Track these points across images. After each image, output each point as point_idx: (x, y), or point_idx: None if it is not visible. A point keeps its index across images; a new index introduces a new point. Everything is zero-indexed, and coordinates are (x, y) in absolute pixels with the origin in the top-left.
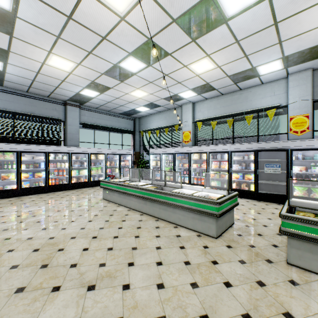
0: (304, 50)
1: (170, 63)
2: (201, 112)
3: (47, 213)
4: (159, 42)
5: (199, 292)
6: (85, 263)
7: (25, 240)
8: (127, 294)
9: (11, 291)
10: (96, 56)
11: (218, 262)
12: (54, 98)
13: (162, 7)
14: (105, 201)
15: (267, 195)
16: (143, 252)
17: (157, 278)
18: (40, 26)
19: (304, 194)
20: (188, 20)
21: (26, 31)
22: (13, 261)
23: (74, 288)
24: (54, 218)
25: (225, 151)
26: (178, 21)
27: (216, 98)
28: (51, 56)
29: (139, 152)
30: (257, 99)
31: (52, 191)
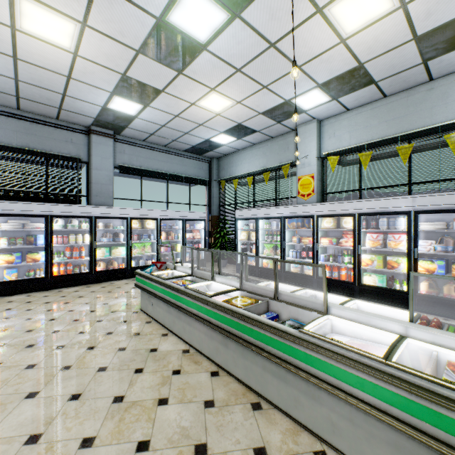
0: None
1: (284, 2)
2: (337, 136)
3: None
4: None
5: None
6: None
7: None
8: None
9: None
10: None
11: None
12: (69, 122)
13: None
14: (142, 318)
15: None
16: None
17: None
18: None
19: None
20: None
21: None
22: None
23: None
24: None
25: (401, 211)
26: None
27: (370, 106)
28: (20, 3)
29: (218, 217)
30: None
31: (60, 286)
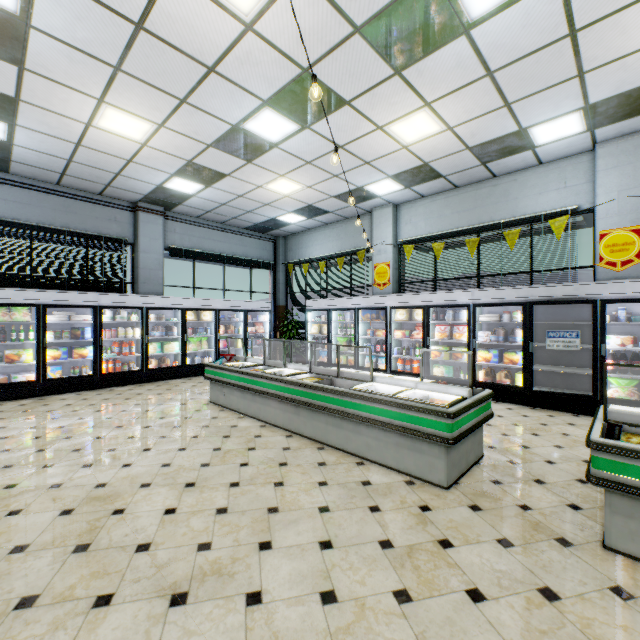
0: (632, 92)
1: (349, 121)
2: (413, 223)
3: (95, 433)
4: (325, 78)
5: (413, 614)
6: (167, 541)
7: (45, 489)
8: (256, 616)
9: (7, 606)
10: (196, 108)
11: (454, 543)
12: (113, 197)
13: (332, 1)
14: (215, 408)
15: (551, 396)
16: (291, 518)
17: (321, 580)
18: (80, 45)
19: (631, 394)
20: (387, 29)
21: (50, 57)
22: (17, 536)
23: (141, 601)
24: (110, 442)
25: (463, 304)
26: (365, 30)
27: (444, 195)
28: (105, 110)
29: (285, 307)
30: (528, 196)
31: (109, 385)
